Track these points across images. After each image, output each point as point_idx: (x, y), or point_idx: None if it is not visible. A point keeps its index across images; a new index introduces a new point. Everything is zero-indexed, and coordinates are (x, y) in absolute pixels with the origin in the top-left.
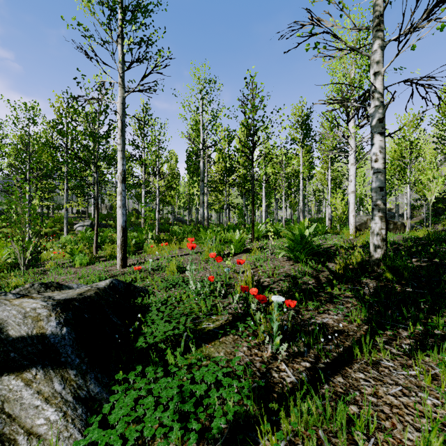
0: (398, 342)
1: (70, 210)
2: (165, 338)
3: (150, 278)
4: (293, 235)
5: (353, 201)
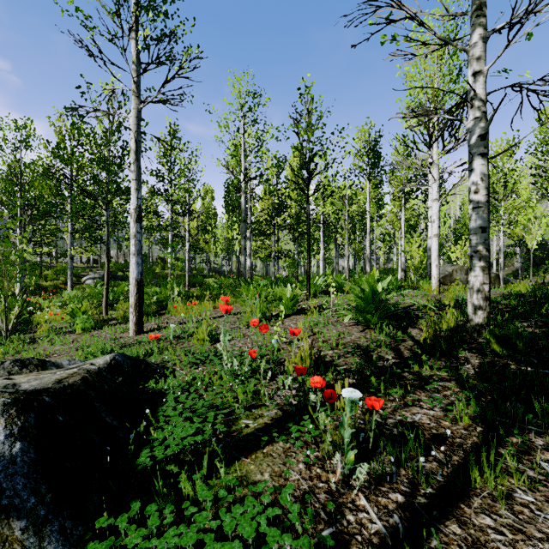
0: (533, 457)
1: (79, 259)
2: (182, 449)
3: (172, 350)
4: (362, 291)
5: (436, 246)
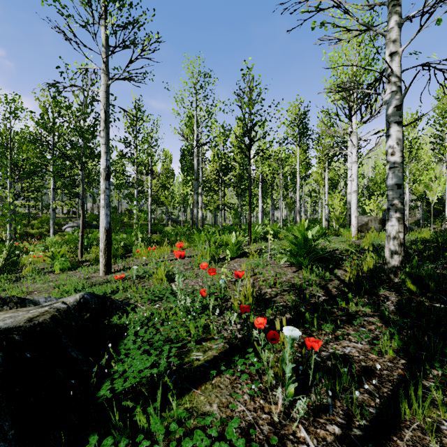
0: None
1: (61, 211)
2: (139, 381)
3: (135, 288)
4: (295, 238)
5: (355, 201)
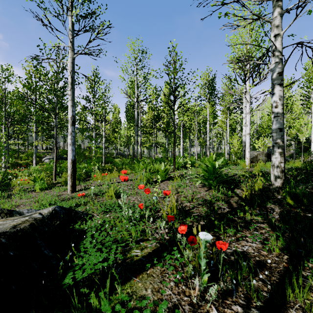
0: None
1: (41, 147)
2: (93, 272)
3: (92, 202)
4: (206, 166)
5: (248, 140)
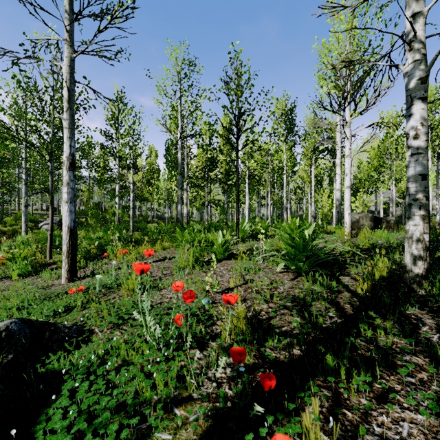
0: None
1: (40, 207)
2: None
3: (97, 302)
4: (291, 238)
5: (349, 197)
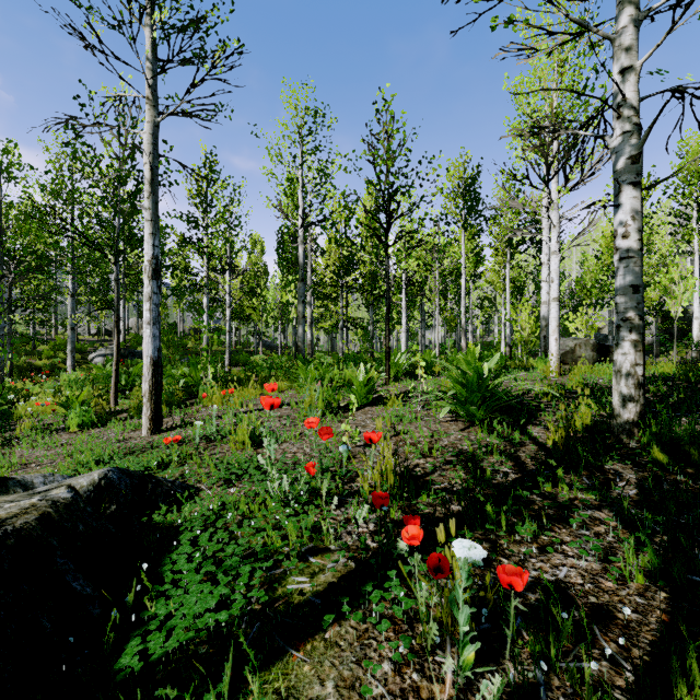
0: None
1: (87, 330)
2: (193, 637)
3: (198, 457)
4: (462, 374)
5: (556, 314)
